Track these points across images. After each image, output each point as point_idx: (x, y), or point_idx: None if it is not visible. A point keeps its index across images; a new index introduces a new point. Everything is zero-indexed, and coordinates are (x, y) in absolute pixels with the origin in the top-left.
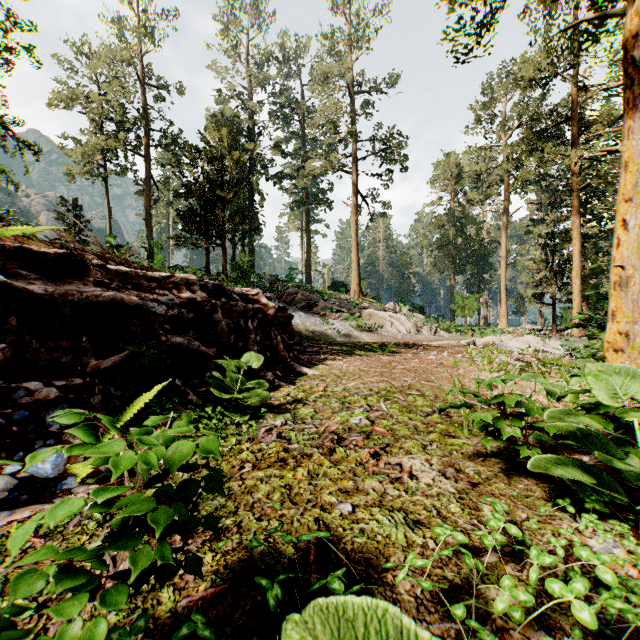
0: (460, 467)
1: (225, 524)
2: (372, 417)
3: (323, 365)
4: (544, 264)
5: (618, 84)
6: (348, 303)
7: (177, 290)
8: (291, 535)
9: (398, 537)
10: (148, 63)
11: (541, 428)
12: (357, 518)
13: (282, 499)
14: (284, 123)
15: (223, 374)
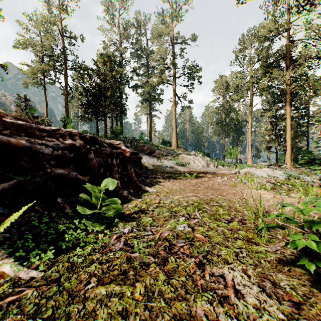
0: (274, 279)
1: None
2: (192, 224)
3: (158, 185)
4: (272, 131)
5: None
6: (171, 151)
7: (62, 138)
8: None
9: None
10: (66, 25)
11: None
12: None
13: None
14: (138, 59)
15: None
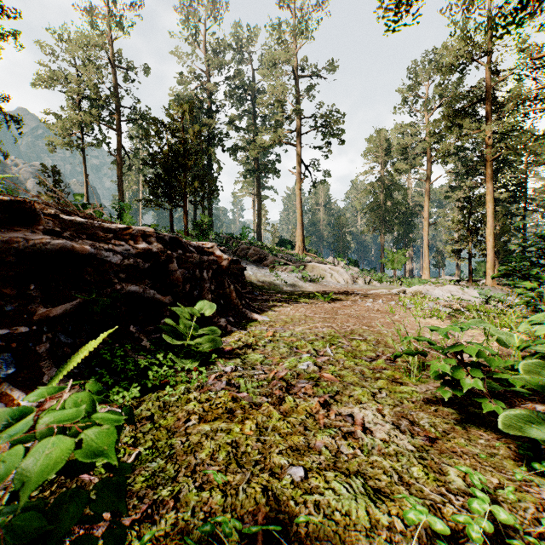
0: (414, 418)
1: (161, 495)
2: (319, 362)
3: (272, 311)
4: (462, 224)
5: (540, 56)
6: (293, 257)
7: (134, 241)
8: (235, 512)
9: (359, 514)
10: (120, 49)
11: (501, 379)
12: (310, 486)
13: (227, 460)
14: (238, 103)
15: (178, 320)
